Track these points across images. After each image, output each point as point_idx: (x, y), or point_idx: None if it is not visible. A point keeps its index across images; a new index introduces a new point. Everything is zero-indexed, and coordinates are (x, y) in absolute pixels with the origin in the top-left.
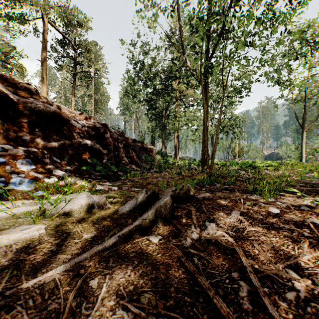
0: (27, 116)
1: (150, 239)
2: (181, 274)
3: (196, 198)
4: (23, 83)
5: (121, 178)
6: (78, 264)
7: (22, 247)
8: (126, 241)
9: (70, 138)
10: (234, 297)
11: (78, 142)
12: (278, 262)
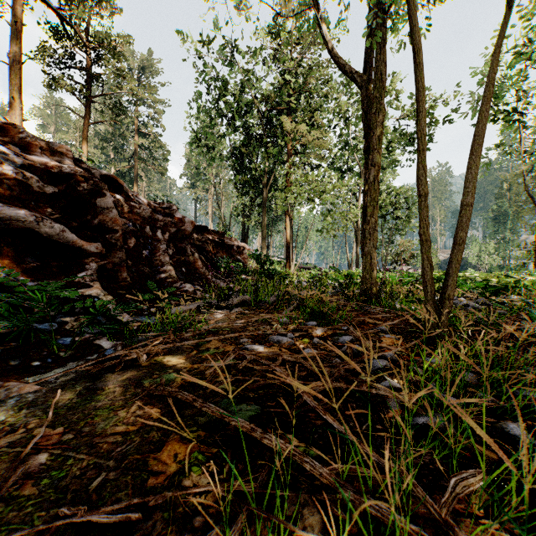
0: None
1: None
2: None
3: None
4: None
5: (100, 345)
6: None
7: None
8: None
9: None
10: None
11: None
12: None
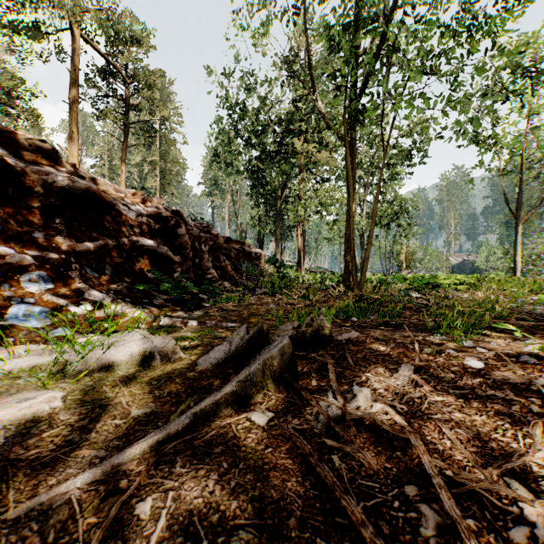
0: (40, 197)
1: (253, 419)
2: (309, 490)
3: (335, 340)
4: (33, 140)
5: (205, 305)
6: (117, 469)
7: (17, 434)
8: (208, 422)
9: (115, 235)
10: (411, 537)
11: (129, 242)
12: (490, 464)
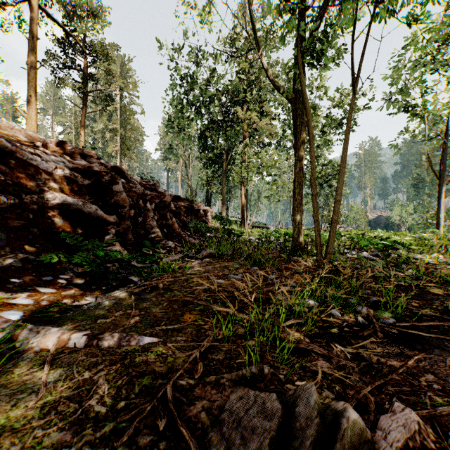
0: None
1: None
2: None
3: None
4: None
5: (132, 279)
6: None
7: None
8: None
9: (17, 191)
10: None
11: (41, 200)
12: None
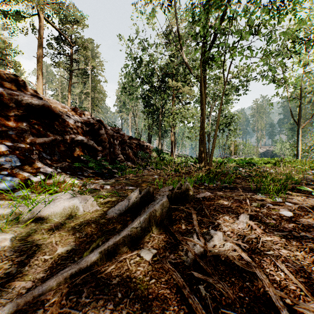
0: (14, 109)
1: (142, 255)
2: None
3: (195, 198)
4: (9, 75)
5: (115, 176)
6: (37, 299)
7: None
8: (110, 258)
9: (61, 133)
10: None
11: (70, 138)
12: None
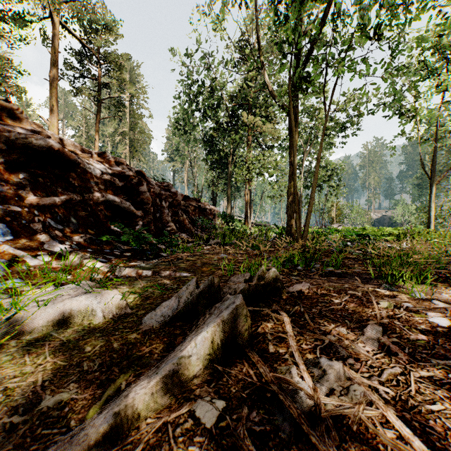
0: (4, 153)
1: (198, 414)
2: None
3: (286, 292)
4: None
5: (162, 255)
6: None
7: None
8: (137, 422)
9: (81, 191)
10: None
11: (94, 197)
12: None
